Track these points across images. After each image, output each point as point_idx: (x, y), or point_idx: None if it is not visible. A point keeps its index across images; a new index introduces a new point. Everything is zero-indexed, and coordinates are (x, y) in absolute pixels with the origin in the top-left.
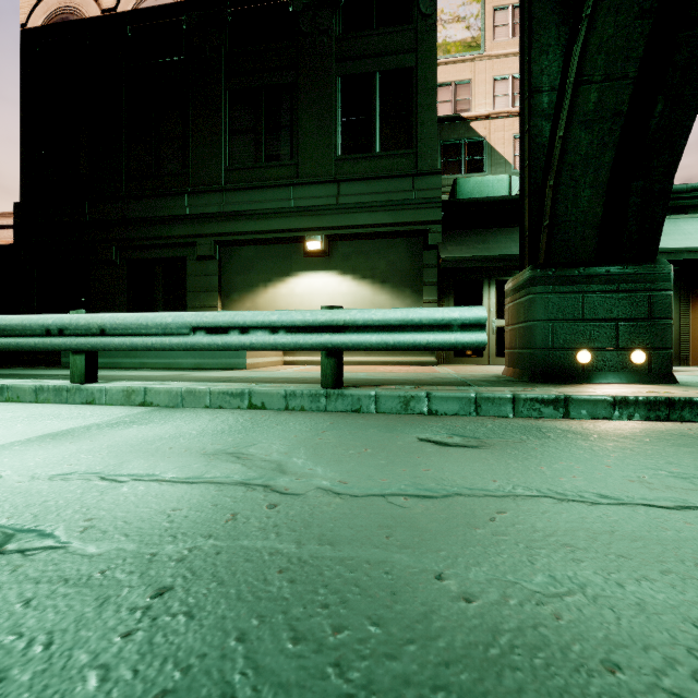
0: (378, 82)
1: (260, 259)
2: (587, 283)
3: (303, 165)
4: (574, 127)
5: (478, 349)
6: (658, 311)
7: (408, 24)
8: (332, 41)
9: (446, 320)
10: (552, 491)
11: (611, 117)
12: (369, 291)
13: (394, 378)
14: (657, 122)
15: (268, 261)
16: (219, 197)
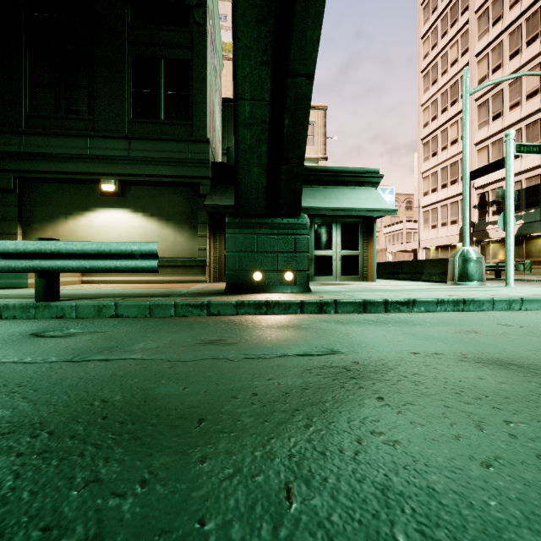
0: (163, 66)
1: (61, 195)
2: (259, 228)
3: (100, 121)
4: (239, 126)
5: (154, 271)
6: (300, 247)
7: (186, 27)
8: (124, 27)
9: (129, 251)
10: (27, 358)
11: (260, 123)
12: (156, 226)
13: (131, 293)
14: (287, 130)
15: (69, 197)
16: (19, 139)
